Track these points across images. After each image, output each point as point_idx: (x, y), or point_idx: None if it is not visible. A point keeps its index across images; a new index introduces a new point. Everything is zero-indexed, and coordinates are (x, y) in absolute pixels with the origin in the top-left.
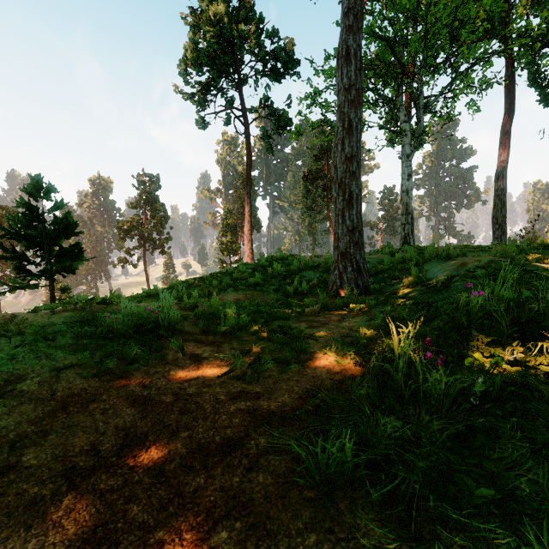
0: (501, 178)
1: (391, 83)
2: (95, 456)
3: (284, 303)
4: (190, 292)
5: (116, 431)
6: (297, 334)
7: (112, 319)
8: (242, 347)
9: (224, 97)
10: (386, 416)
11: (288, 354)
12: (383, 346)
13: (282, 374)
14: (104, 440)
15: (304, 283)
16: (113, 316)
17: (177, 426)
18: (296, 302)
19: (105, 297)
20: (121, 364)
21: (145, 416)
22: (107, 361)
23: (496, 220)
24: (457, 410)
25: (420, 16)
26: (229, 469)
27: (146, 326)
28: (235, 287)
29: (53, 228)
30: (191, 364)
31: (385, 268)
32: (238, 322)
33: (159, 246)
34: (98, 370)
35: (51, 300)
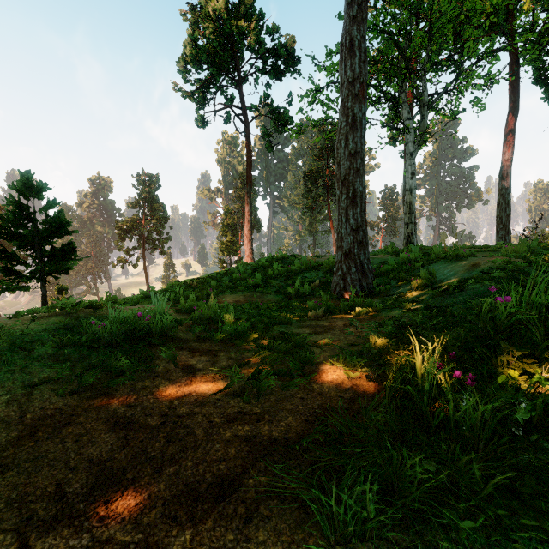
0: (505, 177)
1: (394, 79)
2: (59, 502)
3: (285, 305)
4: (187, 294)
5: (89, 465)
6: (300, 341)
7: (98, 326)
8: (240, 357)
9: (224, 95)
10: (411, 450)
11: (291, 366)
12: (400, 360)
13: (285, 390)
14: (73, 478)
15: (305, 284)
16: (100, 323)
17: (162, 459)
18: (298, 304)
19: (94, 300)
20: (105, 378)
21: (125, 444)
22: (88, 375)
23: (500, 220)
24: (498, 444)
25: (423, 12)
26: (222, 521)
27: (136, 333)
28: (234, 289)
29: (45, 227)
30: (184, 377)
31: (390, 268)
32: (237, 328)
33: (158, 246)
34: (78, 385)
35: (42, 302)
